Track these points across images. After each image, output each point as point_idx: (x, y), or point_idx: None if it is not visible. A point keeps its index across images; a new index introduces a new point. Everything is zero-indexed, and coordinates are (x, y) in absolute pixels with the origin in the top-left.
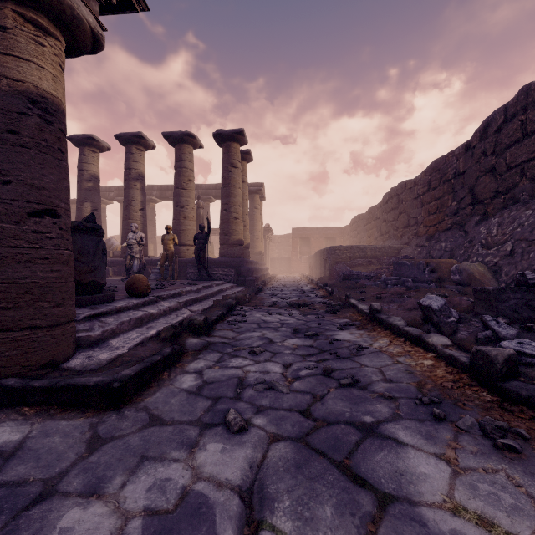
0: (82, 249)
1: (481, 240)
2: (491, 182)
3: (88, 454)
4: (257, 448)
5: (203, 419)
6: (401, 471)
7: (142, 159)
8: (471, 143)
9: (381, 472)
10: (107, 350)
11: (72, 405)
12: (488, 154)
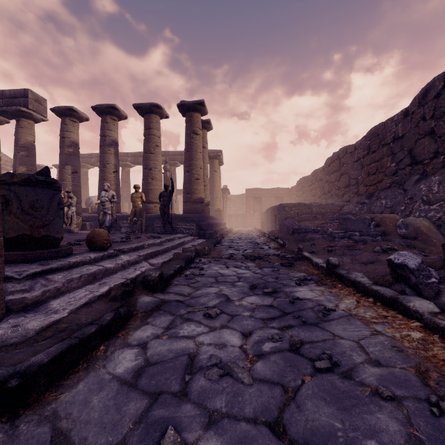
0: (34, 203)
1: (423, 197)
2: (430, 144)
3: None
4: None
5: (130, 439)
6: None
7: (116, 127)
8: (409, 109)
9: None
10: (42, 315)
11: None
12: (427, 118)
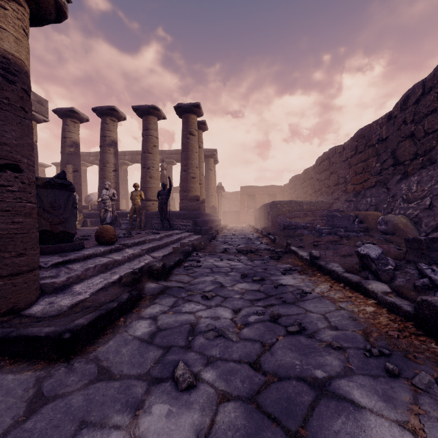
0: (53, 203)
1: (403, 195)
2: (410, 146)
3: (25, 417)
4: (205, 410)
5: (152, 372)
6: None
7: (115, 128)
8: (392, 113)
9: None
10: (69, 296)
11: (23, 356)
12: (408, 122)
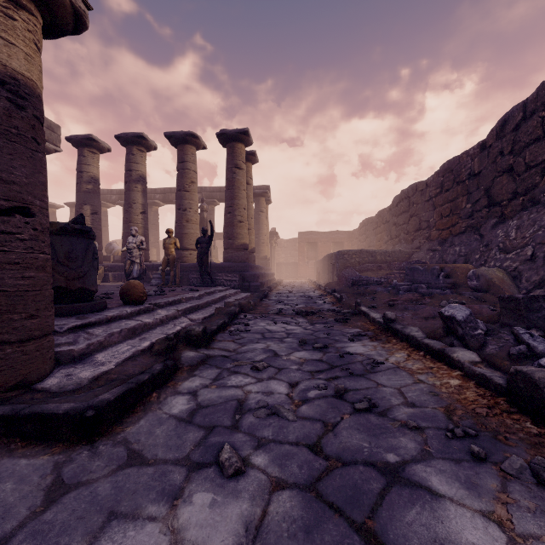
0: (69, 253)
1: (499, 244)
2: (508, 183)
3: (43, 508)
4: (255, 500)
5: (192, 456)
6: (441, 538)
7: (143, 160)
8: (486, 142)
9: (415, 541)
10: (91, 366)
11: (37, 438)
12: (506, 153)
